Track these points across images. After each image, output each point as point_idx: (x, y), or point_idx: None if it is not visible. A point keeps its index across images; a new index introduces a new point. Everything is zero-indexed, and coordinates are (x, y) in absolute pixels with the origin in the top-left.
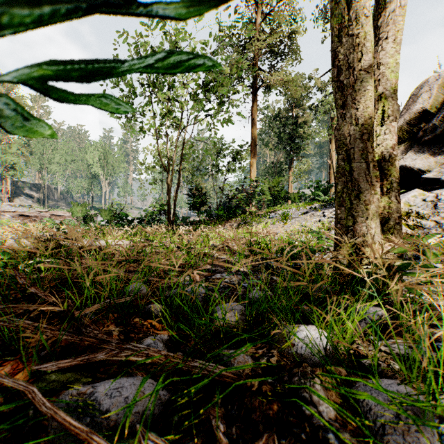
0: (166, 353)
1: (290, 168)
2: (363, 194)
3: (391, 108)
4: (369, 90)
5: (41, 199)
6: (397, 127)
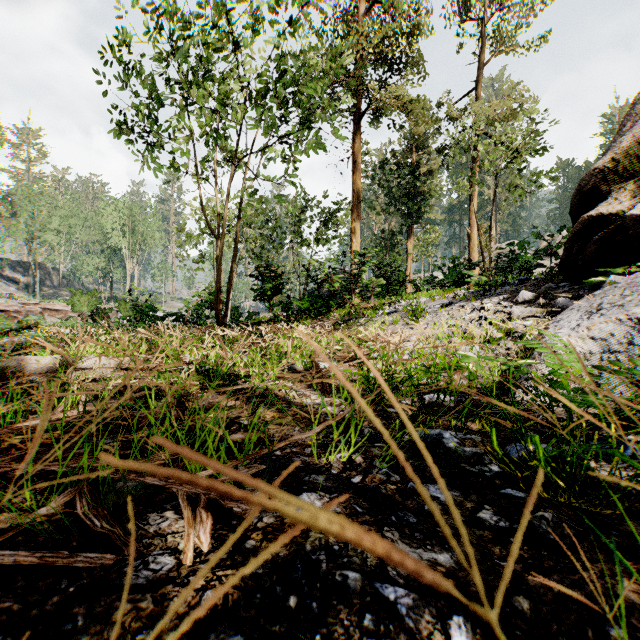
0: None
1: (409, 240)
2: None
3: None
4: None
5: (31, 285)
6: (619, 151)
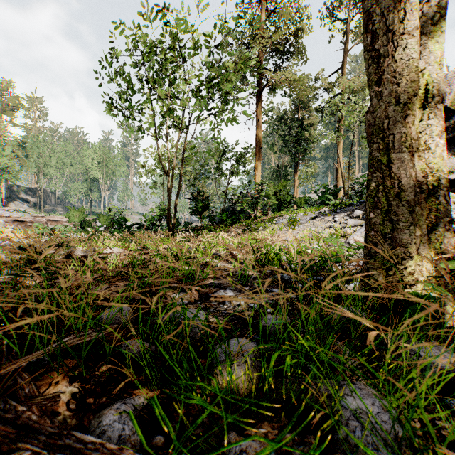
0: (130, 454)
1: (295, 172)
2: (405, 193)
3: (436, 86)
4: (415, 59)
5: (37, 204)
6: None
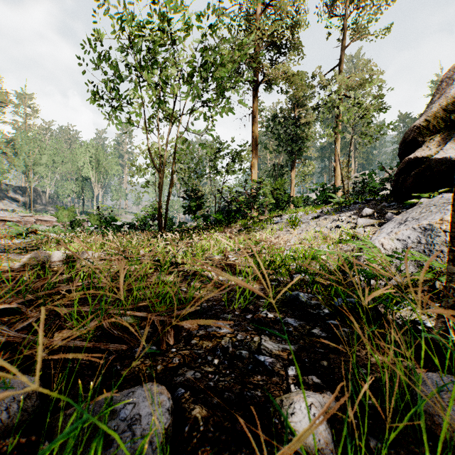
0: None
1: (292, 171)
2: None
3: None
4: None
5: (27, 203)
6: (430, 114)
